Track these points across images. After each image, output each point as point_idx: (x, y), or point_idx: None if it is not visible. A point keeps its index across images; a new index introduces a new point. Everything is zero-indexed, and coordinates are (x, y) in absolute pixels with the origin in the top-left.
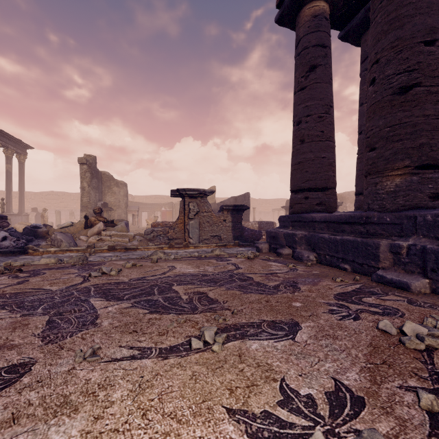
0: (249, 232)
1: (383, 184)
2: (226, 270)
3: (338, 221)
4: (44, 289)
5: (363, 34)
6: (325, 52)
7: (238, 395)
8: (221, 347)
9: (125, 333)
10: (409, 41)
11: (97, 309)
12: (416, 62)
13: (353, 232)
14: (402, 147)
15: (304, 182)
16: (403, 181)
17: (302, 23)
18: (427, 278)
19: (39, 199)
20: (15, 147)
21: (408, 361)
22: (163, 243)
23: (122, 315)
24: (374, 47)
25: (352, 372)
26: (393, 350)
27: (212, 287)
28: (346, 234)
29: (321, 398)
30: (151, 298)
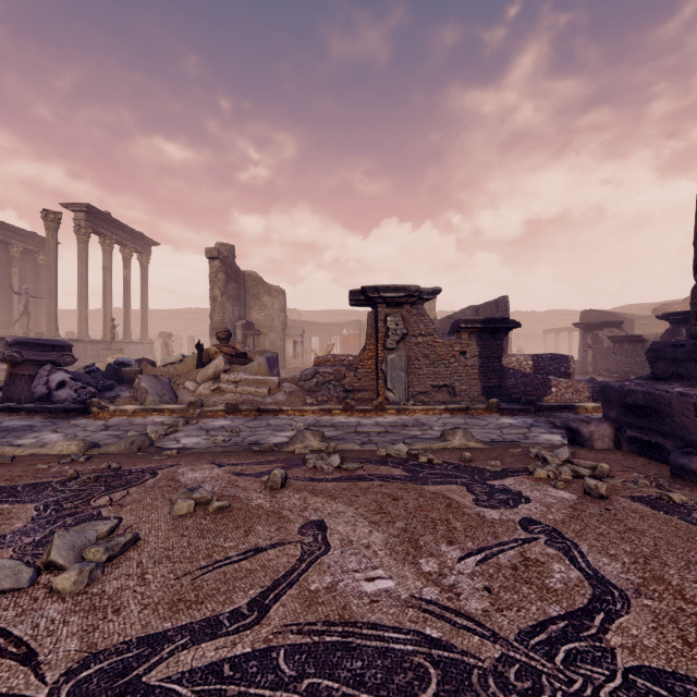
0: (519, 380)
1: None
2: (557, 615)
3: None
4: None
5: None
6: None
7: None
8: None
9: None
10: None
11: None
12: None
13: None
14: None
15: None
16: None
17: None
18: None
19: (174, 320)
20: (135, 244)
21: None
22: (334, 398)
23: None
24: None
25: None
26: None
27: None
28: None
29: None
30: None
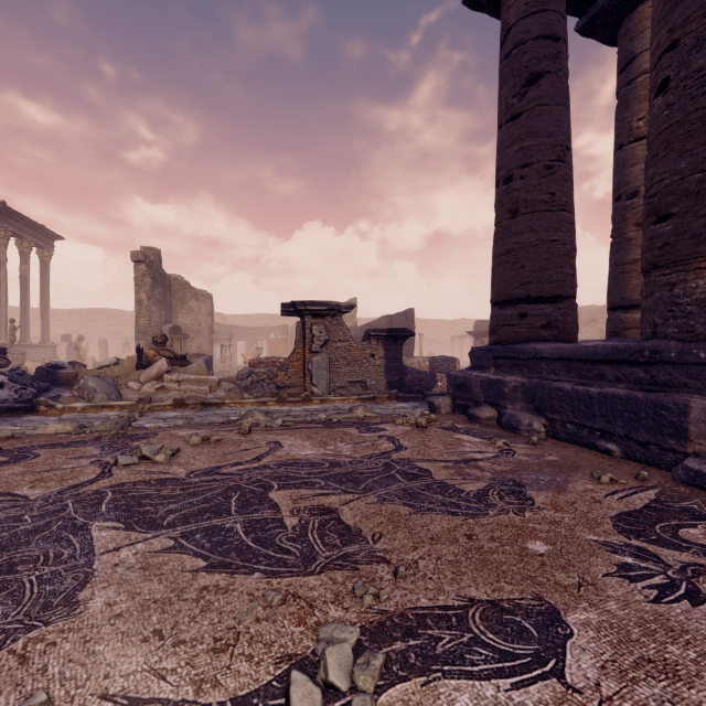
0: (414, 376)
1: (688, 285)
2: (377, 452)
3: (589, 357)
4: (13, 496)
5: (622, 20)
6: (557, 49)
7: None
8: None
9: (132, 638)
10: None
11: (95, 555)
12: None
13: (621, 379)
14: None
15: (517, 287)
16: None
17: None
18: None
19: (75, 321)
20: (34, 237)
21: None
22: (268, 393)
23: (144, 574)
24: (667, 19)
25: None
26: None
27: (349, 495)
28: (607, 383)
29: None
30: (221, 522)
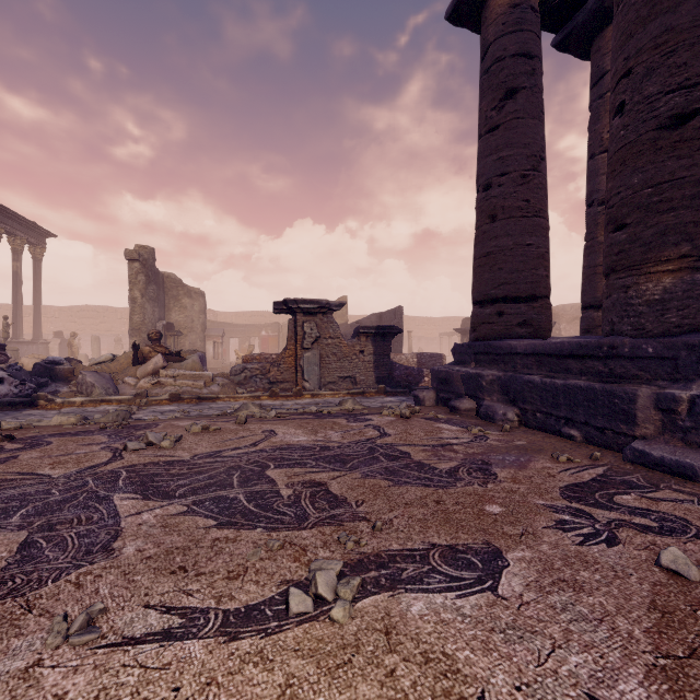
0: (402, 372)
1: (639, 287)
2: (363, 439)
3: (557, 353)
4: (37, 475)
5: (595, 38)
6: (532, 66)
7: None
8: (348, 611)
9: (162, 572)
10: (688, 33)
11: (120, 518)
12: None
13: (585, 372)
14: (677, 221)
15: (496, 287)
16: (678, 282)
17: (493, 18)
18: None
19: (67, 318)
20: (27, 235)
21: None
22: (261, 388)
23: (165, 530)
24: (623, 48)
25: (629, 681)
26: None
27: (337, 472)
28: (572, 375)
29: None
30: (226, 493)
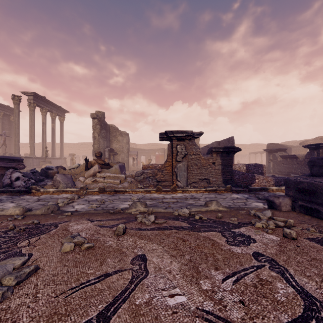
0: (240, 176)
1: None
2: (287, 322)
3: None
4: None
5: None
6: None
7: None
8: None
9: None
10: None
11: None
12: None
13: None
14: None
15: None
16: None
17: None
18: None
19: (76, 148)
20: (57, 112)
21: None
22: (152, 185)
23: None
24: None
25: None
26: None
27: None
28: None
29: None
30: None
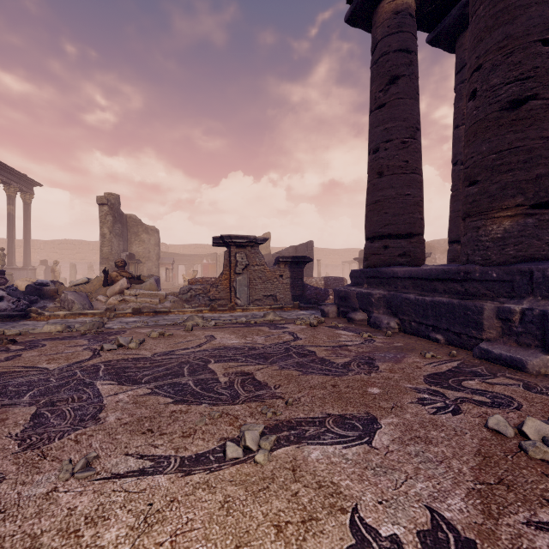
0: (312, 291)
1: (487, 228)
2: (281, 341)
3: (427, 277)
4: (38, 368)
5: (458, 37)
6: (410, 59)
7: (288, 536)
8: (267, 456)
9: (136, 433)
10: (522, 40)
11: (103, 397)
12: (531, 67)
13: (447, 291)
14: (513, 179)
15: (382, 227)
16: (514, 224)
17: (380, 22)
18: (548, 353)
19: (50, 250)
20: (19, 184)
21: (535, 479)
22: (203, 304)
23: (136, 405)
24: (476, 49)
25: (455, 498)
26: (511, 462)
27: (261, 366)
28: (438, 294)
29: (411, 543)
30: (179, 380)
